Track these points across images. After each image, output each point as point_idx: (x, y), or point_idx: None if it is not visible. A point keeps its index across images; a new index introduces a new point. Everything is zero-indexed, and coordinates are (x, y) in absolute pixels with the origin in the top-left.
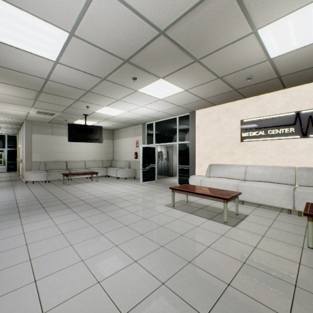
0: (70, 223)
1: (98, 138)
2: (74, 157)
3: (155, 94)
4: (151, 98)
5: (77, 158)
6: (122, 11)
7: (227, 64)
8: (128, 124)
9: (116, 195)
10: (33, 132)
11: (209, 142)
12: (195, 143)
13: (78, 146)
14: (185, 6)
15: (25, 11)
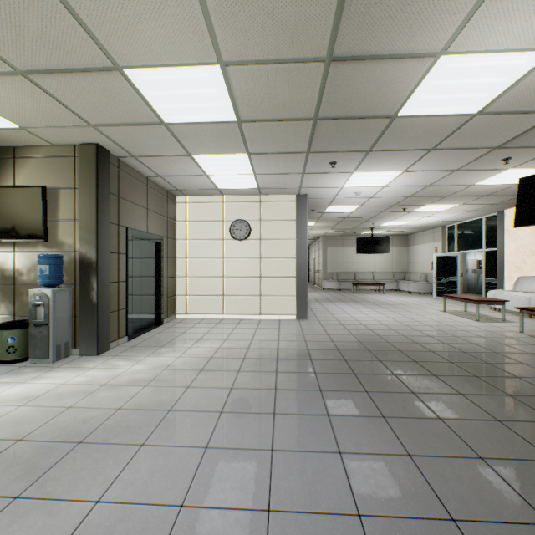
0: (359, 307)
1: (383, 249)
2: (361, 268)
3: (430, 210)
4: (430, 212)
5: (364, 269)
6: (383, 198)
7: (478, 192)
8: (422, 228)
9: (396, 302)
10: (327, 246)
11: (519, 249)
12: (504, 250)
13: (366, 256)
14: (414, 192)
15: (342, 206)
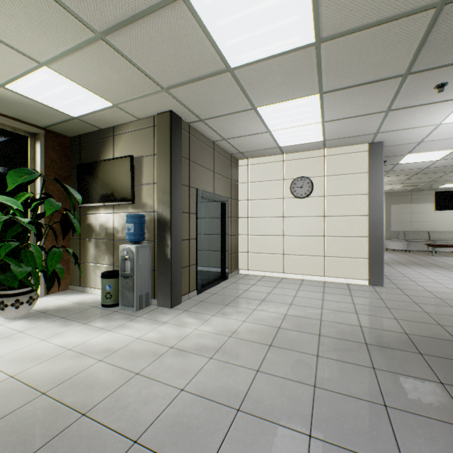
0: (450, 274)
1: None
2: (438, 226)
3: None
4: None
5: (442, 228)
6: None
7: None
8: None
9: None
10: (391, 203)
11: None
12: None
13: (444, 213)
14: None
15: (427, 152)
